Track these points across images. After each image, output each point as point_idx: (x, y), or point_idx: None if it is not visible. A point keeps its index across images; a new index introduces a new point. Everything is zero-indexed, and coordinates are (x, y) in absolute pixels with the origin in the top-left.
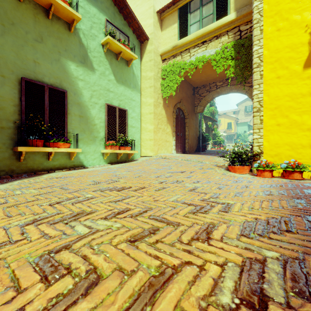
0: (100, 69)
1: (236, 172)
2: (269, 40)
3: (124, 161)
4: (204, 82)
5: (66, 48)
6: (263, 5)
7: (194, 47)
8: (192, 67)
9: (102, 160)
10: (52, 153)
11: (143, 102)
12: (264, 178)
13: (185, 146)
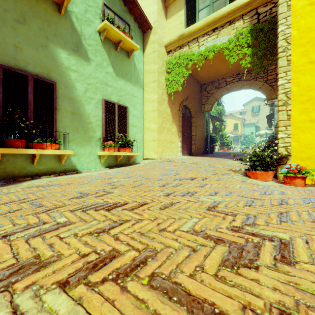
0: (96, 60)
1: (258, 179)
2: (299, 17)
3: (124, 164)
4: (212, 78)
5: (56, 33)
6: None
7: (203, 35)
8: (201, 58)
9: (98, 163)
10: (36, 156)
11: (145, 98)
12: (296, 187)
13: (192, 147)
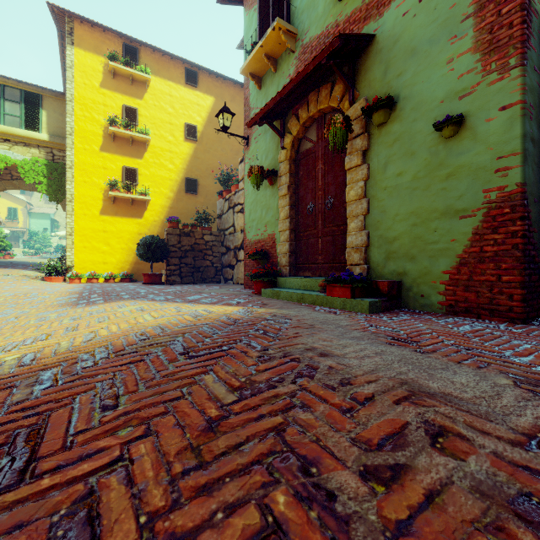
0: None
1: (53, 282)
2: (79, 186)
3: None
4: None
5: None
6: (74, 158)
7: None
8: None
9: None
10: None
11: None
12: (75, 284)
13: None
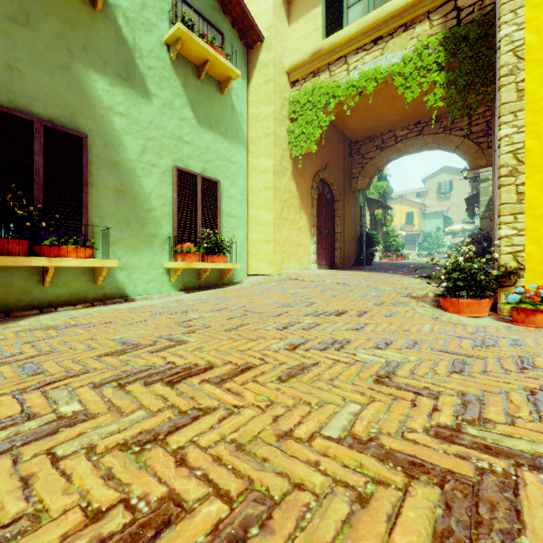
0: (162, 95)
1: (461, 313)
2: (540, 8)
3: (213, 285)
4: (371, 131)
5: (86, 45)
6: None
7: (357, 51)
8: (353, 93)
9: (166, 284)
10: (48, 270)
11: (252, 166)
12: (539, 330)
13: (335, 254)
